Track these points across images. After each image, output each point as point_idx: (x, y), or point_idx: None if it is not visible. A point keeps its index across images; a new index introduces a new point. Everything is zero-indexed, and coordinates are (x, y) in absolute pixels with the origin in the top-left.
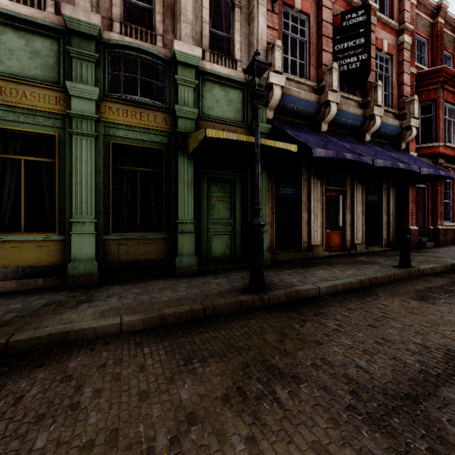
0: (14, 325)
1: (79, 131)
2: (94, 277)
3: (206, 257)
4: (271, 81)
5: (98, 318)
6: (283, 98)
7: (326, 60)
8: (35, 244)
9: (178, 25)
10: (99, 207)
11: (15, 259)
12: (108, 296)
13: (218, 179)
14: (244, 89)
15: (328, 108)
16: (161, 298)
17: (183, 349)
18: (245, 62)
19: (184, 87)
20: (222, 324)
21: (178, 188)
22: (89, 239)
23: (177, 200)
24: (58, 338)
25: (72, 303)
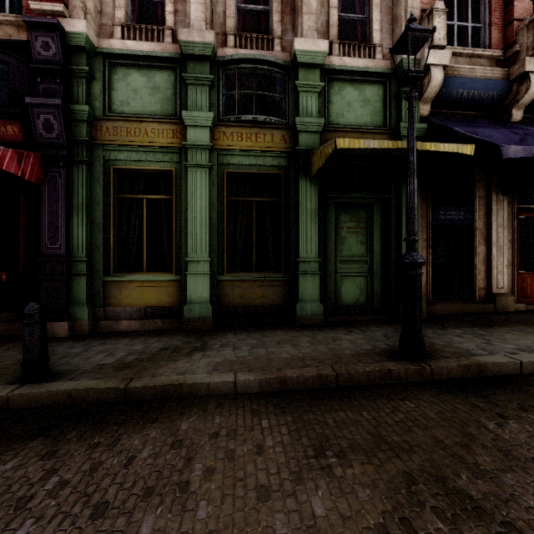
0: (134, 369)
1: (194, 162)
2: (209, 322)
3: (334, 305)
4: (428, 62)
5: (211, 372)
6: (445, 83)
7: (521, 11)
8: (155, 284)
9: (299, 20)
10: (214, 245)
11: (138, 299)
12: (222, 345)
13: (349, 205)
14: (385, 82)
15: (524, 84)
16: (280, 354)
17: (312, 431)
18: (387, 45)
19: (306, 93)
20: (363, 401)
21: (298, 218)
22: (204, 279)
23: (298, 233)
24: (171, 390)
25: (187, 350)
